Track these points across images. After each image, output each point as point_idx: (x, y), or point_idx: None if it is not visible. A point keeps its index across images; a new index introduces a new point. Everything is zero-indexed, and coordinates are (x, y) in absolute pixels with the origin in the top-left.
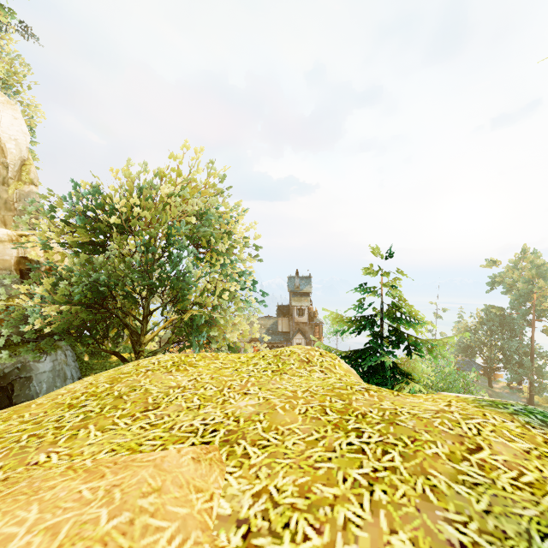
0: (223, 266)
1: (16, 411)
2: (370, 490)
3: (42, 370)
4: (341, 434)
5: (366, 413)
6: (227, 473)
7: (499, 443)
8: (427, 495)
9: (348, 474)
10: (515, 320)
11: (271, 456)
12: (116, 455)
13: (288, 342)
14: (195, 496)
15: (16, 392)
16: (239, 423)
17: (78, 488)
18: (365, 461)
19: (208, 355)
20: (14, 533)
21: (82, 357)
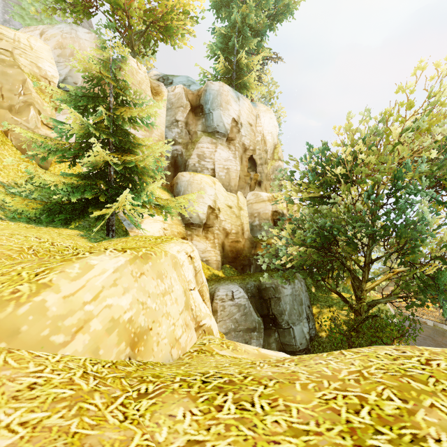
0: None
1: (281, 386)
2: None
3: (286, 294)
4: None
5: None
6: None
7: None
8: None
9: None
10: None
11: None
12: None
13: None
14: None
15: (272, 306)
16: None
17: None
18: None
19: None
20: None
21: (310, 288)
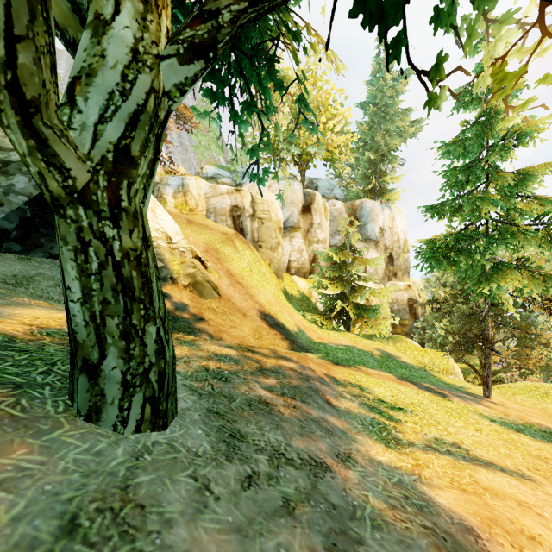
0: None
1: (510, 387)
2: None
3: None
4: None
5: None
6: None
7: None
8: None
9: None
10: None
11: None
12: None
13: None
14: None
15: None
16: None
17: None
18: None
19: None
20: (551, 406)
21: None
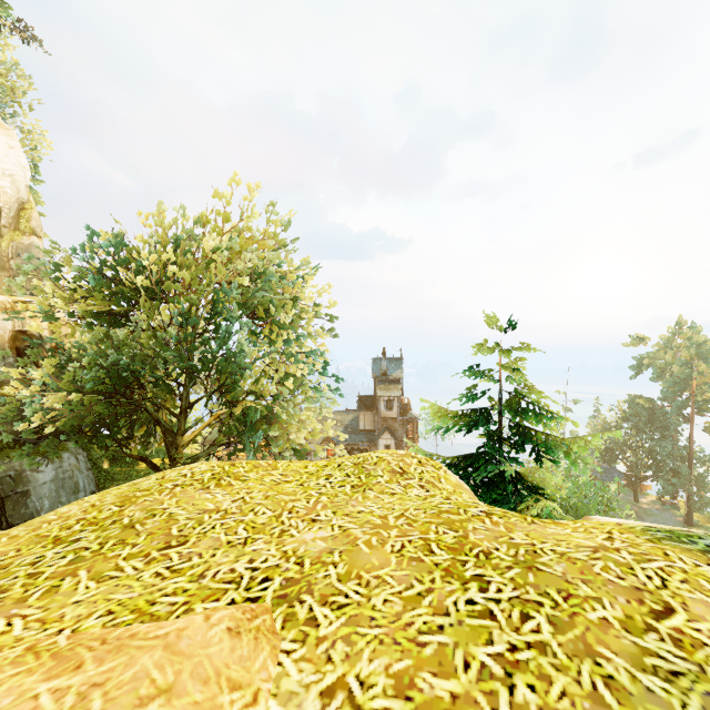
0: (287, 343)
1: None
2: (508, 684)
3: (43, 482)
4: (455, 586)
5: (491, 551)
6: (282, 653)
7: (698, 601)
8: (601, 694)
9: (471, 656)
10: (669, 415)
11: (350, 623)
12: (113, 620)
13: (373, 443)
14: (229, 697)
15: (8, 512)
16: (303, 567)
17: (34, 690)
18: (496, 633)
19: (262, 464)
20: None
21: (100, 464)
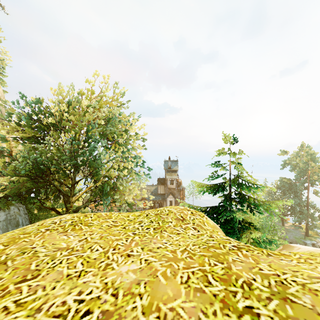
0: (123, 152)
1: None
2: None
3: None
4: (233, 319)
5: (251, 281)
6: None
7: None
8: None
9: None
10: (298, 186)
11: None
12: None
13: (164, 200)
14: None
15: None
16: (117, 299)
17: None
18: None
19: (103, 215)
20: None
21: (32, 211)
